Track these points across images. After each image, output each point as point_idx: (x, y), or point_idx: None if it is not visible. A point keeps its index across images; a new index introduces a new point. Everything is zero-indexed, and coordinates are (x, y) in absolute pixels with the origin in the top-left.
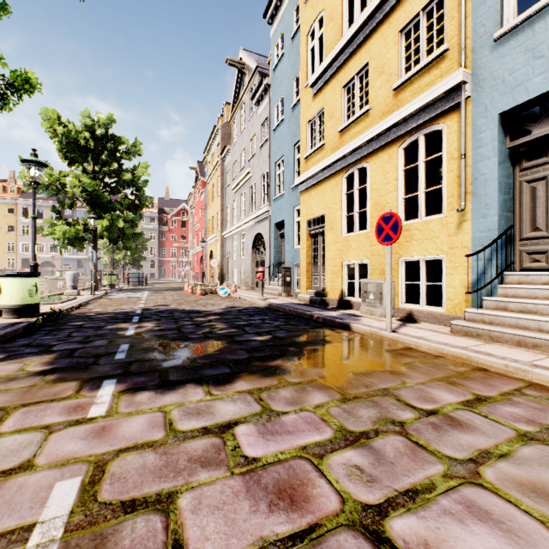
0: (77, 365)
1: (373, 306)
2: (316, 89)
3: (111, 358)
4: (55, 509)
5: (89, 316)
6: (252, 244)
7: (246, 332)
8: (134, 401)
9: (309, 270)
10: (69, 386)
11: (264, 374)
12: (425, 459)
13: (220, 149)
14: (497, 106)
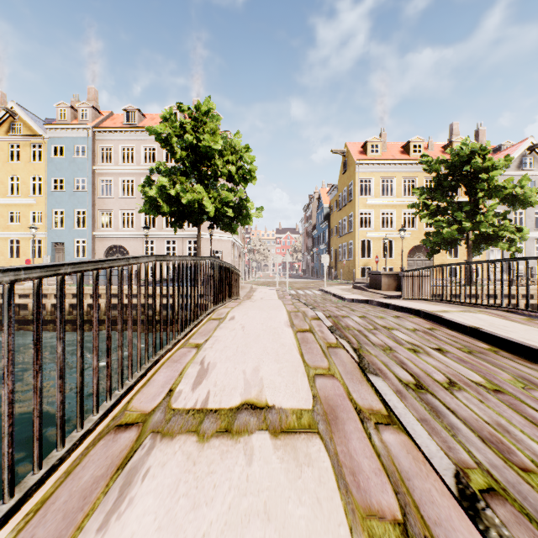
0: None
1: None
2: None
3: None
4: None
5: None
6: None
7: None
8: None
9: None
10: None
11: None
12: None
13: None
14: (52, 241)
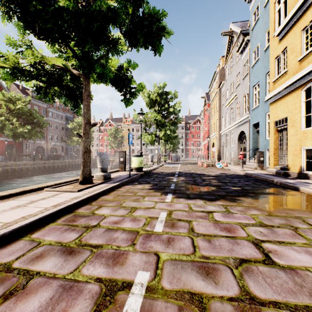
0: (159, 188)
1: None
2: (281, 36)
3: (169, 187)
4: (162, 216)
5: (158, 173)
6: (238, 137)
7: (227, 185)
8: (178, 200)
9: (276, 153)
10: (158, 193)
11: (231, 201)
12: (298, 238)
13: (218, 84)
14: None
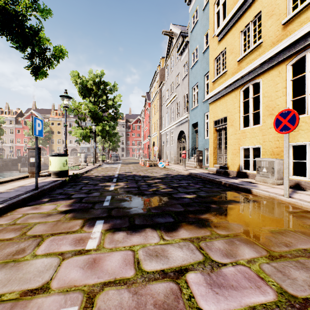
0: (83, 208)
1: (266, 177)
2: (221, 37)
3: (101, 204)
4: None
5: (91, 178)
6: (177, 137)
7: (179, 191)
8: (113, 238)
9: (215, 152)
10: (77, 223)
11: (198, 225)
12: None
13: (158, 84)
14: None
